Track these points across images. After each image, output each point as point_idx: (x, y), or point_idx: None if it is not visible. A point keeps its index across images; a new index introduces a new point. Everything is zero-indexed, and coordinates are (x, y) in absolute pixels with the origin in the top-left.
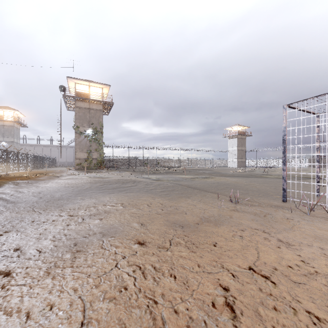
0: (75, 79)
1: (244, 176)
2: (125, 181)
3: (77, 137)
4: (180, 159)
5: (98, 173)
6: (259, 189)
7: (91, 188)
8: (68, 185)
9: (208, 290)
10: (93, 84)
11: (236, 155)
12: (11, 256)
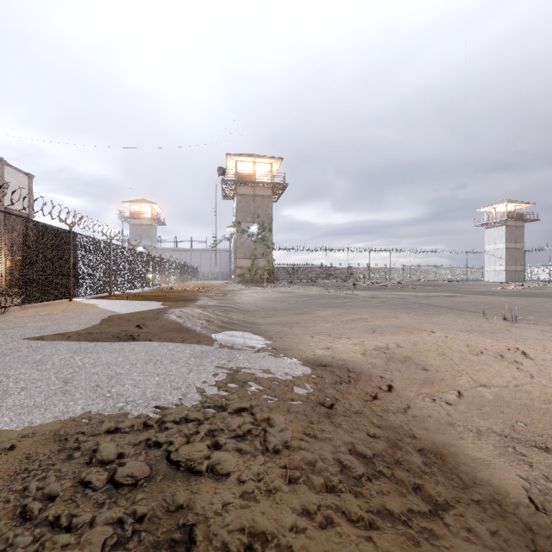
0: (236, 156)
1: (522, 295)
2: (331, 296)
3: (238, 237)
4: (389, 267)
5: (275, 288)
6: (551, 311)
7: (300, 303)
8: (269, 299)
9: (503, 346)
10: (259, 160)
11: (501, 259)
12: (331, 334)
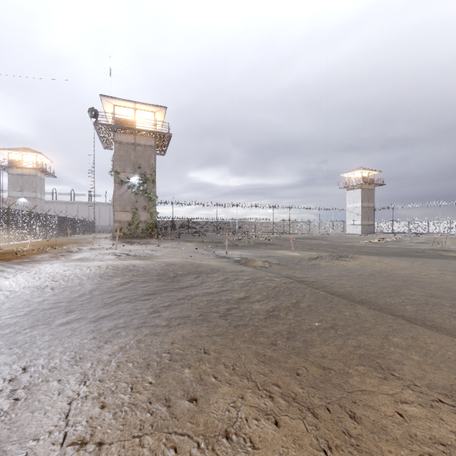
0: (112, 99)
1: (406, 254)
2: (181, 268)
3: (117, 188)
4: (273, 222)
5: (142, 246)
6: None
7: (90, 296)
8: (51, 282)
9: None
10: (140, 107)
11: (358, 215)
12: None
